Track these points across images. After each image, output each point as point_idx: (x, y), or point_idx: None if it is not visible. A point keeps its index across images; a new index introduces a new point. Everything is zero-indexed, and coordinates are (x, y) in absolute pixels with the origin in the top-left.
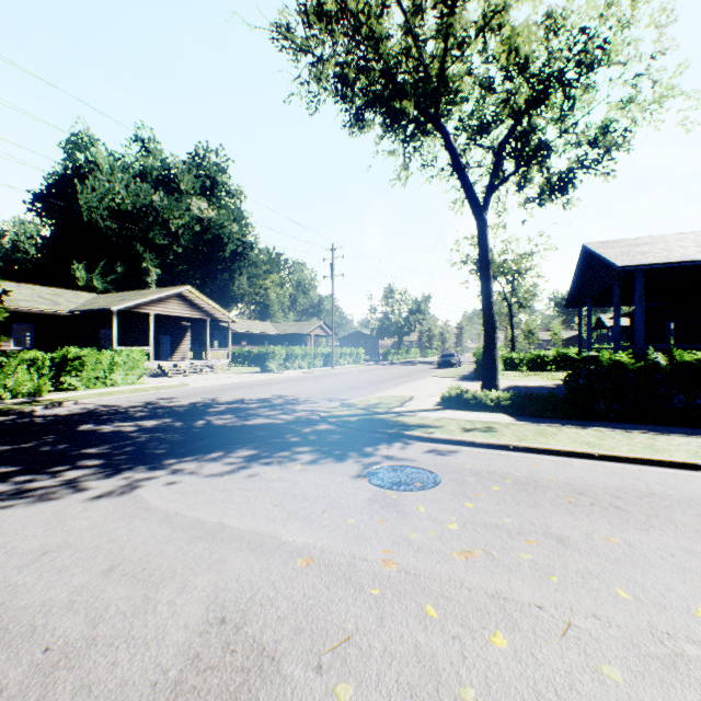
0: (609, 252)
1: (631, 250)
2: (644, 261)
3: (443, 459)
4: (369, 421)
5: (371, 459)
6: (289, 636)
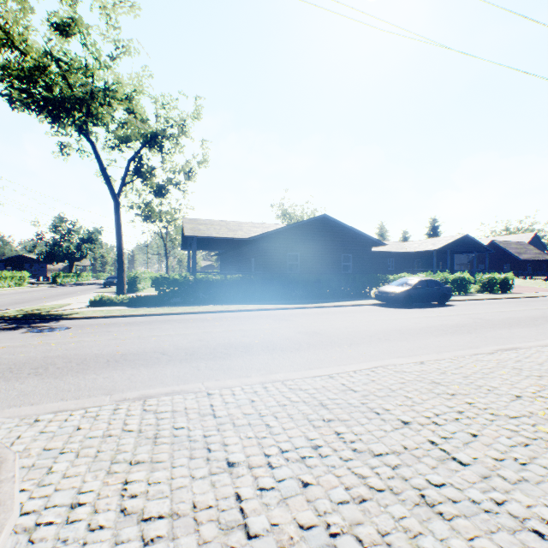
0: (189, 226)
1: (197, 227)
2: (196, 234)
3: (78, 323)
4: (34, 315)
5: (35, 327)
6: (2, 355)
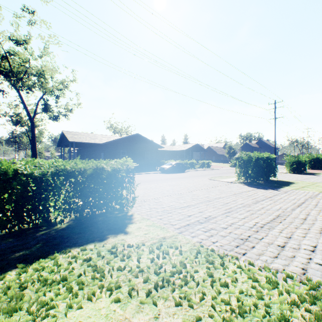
0: (69, 136)
1: (74, 136)
2: (75, 140)
3: None
4: None
5: None
6: None
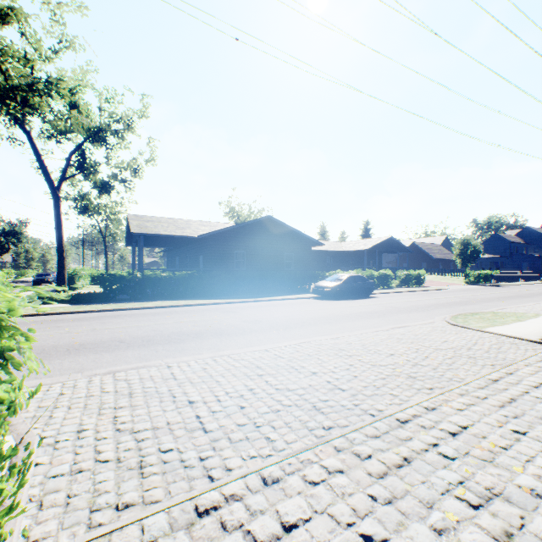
0: (135, 223)
1: (144, 224)
2: (143, 231)
3: (19, 321)
4: None
5: None
6: None
